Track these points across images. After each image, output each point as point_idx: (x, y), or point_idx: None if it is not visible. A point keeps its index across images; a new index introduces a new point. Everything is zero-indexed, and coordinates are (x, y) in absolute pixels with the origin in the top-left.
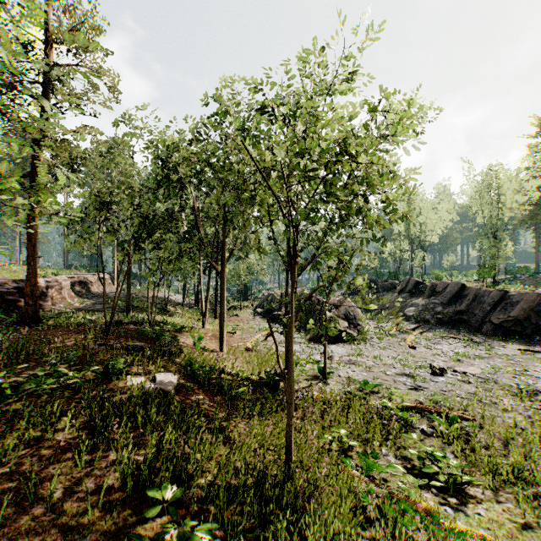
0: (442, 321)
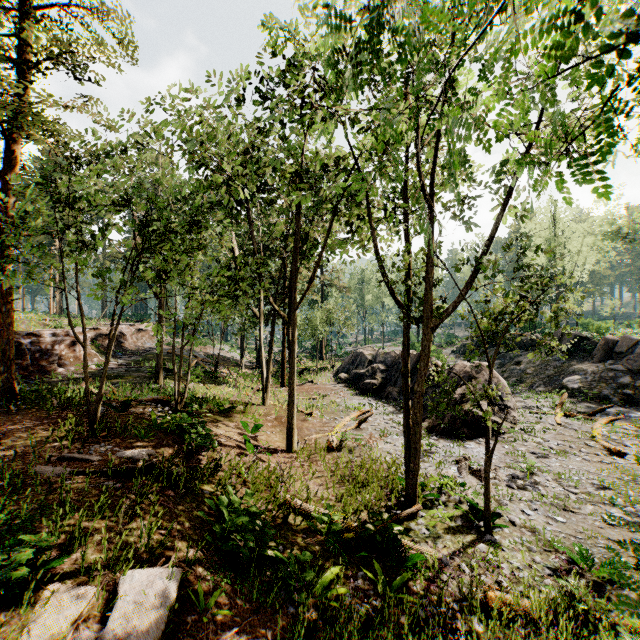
0: (632, 399)
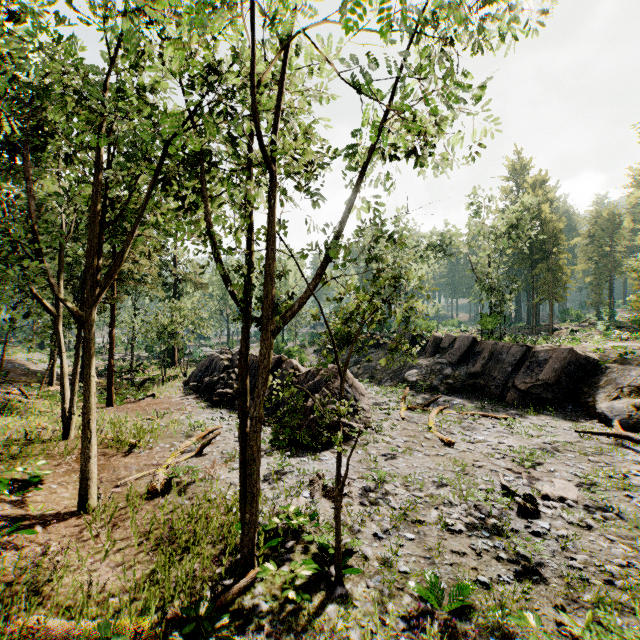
0: (454, 388)
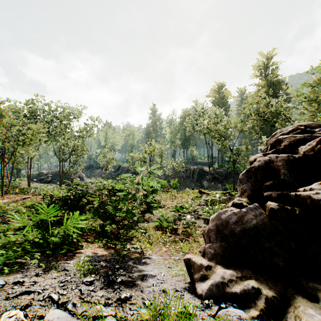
0: (113, 177)
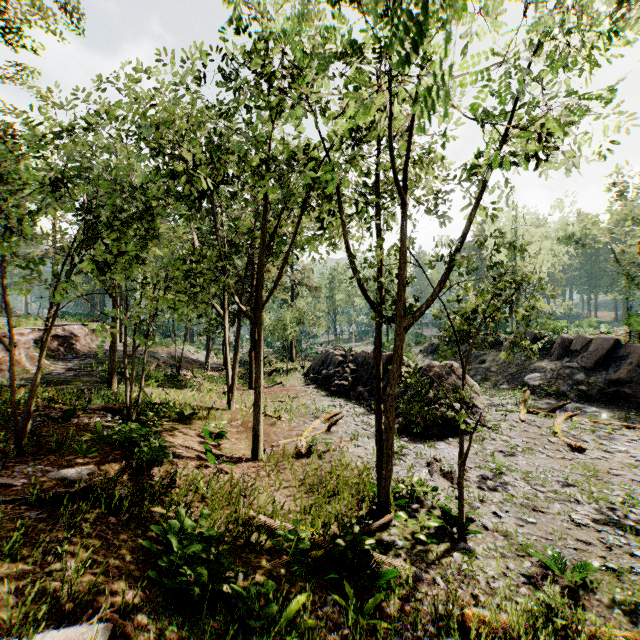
0: (587, 395)
